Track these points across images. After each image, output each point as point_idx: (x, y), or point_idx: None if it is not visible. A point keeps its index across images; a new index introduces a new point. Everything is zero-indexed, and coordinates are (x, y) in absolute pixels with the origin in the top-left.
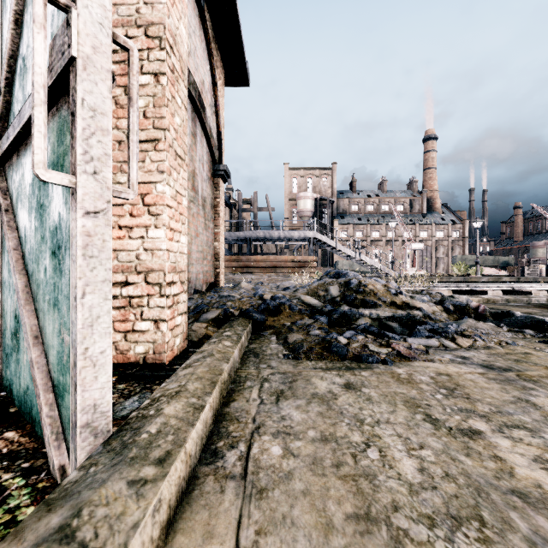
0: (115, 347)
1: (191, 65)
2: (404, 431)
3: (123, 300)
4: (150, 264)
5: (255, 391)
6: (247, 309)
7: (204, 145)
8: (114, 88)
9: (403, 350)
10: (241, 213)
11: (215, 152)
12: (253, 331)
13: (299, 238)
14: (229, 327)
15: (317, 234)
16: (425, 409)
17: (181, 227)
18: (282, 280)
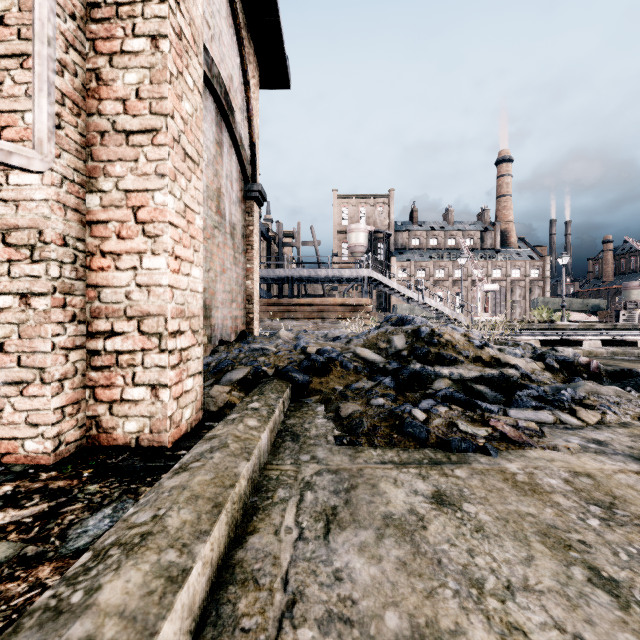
0: (96, 423)
1: (215, 53)
2: (566, 615)
3: (108, 358)
4: (145, 305)
5: (291, 510)
6: (285, 367)
7: (233, 159)
8: (94, 57)
9: (510, 431)
10: (281, 248)
11: (247, 168)
12: (293, 398)
13: (350, 277)
14: (258, 394)
15: (372, 272)
16: (583, 554)
17: (192, 255)
18: (330, 327)
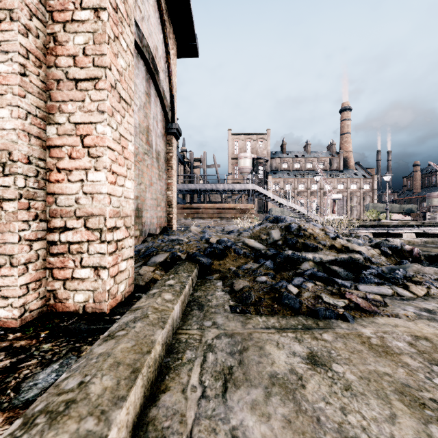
0: (53, 295)
1: (144, 30)
2: None
3: (62, 247)
4: (90, 208)
5: (196, 370)
6: (194, 253)
7: (158, 106)
8: (52, 24)
9: (362, 302)
10: (192, 169)
11: (168, 112)
12: (199, 275)
13: (240, 189)
14: (173, 273)
15: (255, 186)
16: (436, 412)
17: (126, 171)
18: (226, 224)
